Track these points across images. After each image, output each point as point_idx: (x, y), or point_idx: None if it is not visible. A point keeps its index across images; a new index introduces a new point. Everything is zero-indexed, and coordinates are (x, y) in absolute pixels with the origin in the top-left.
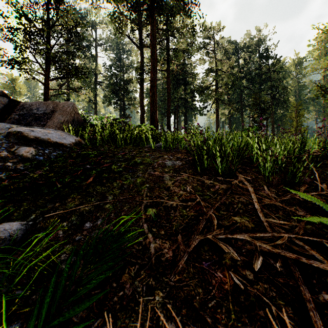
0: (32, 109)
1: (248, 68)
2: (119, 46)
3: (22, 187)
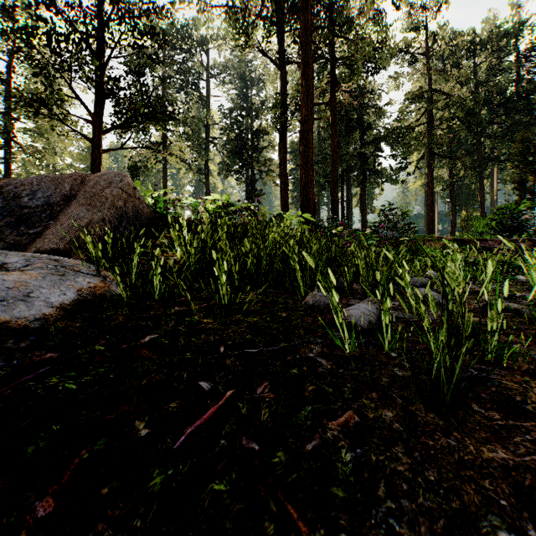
0: (18, 196)
1: (495, 85)
2: (245, 75)
3: None
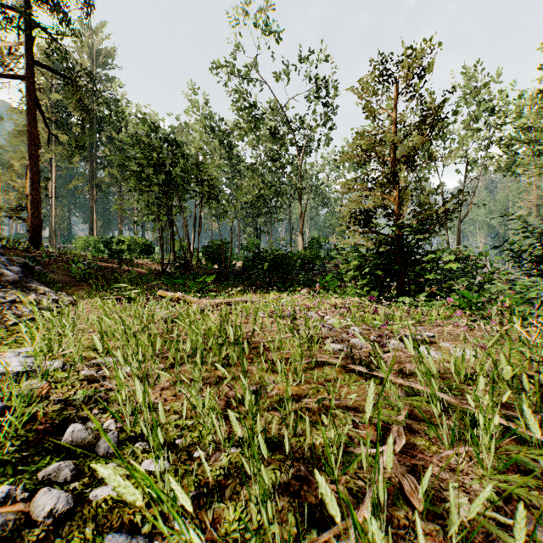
0: None
1: None
2: None
3: None
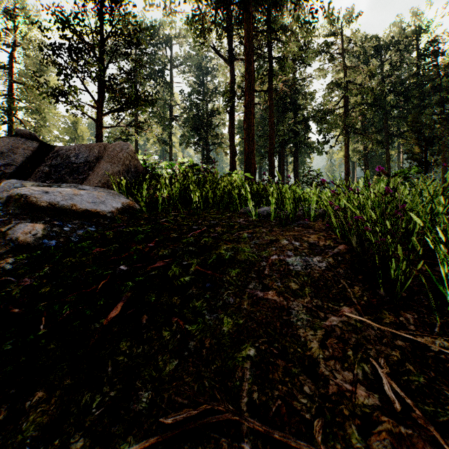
0: (68, 157)
1: (398, 76)
2: (201, 65)
3: None
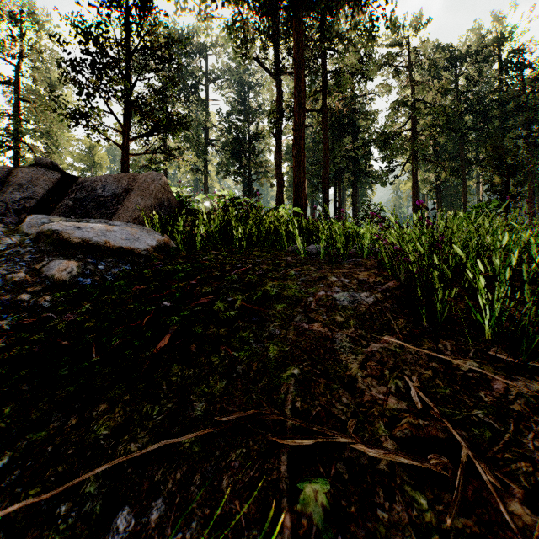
0: (94, 189)
1: (477, 93)
2: (242, 79)
3: (24, 357)
